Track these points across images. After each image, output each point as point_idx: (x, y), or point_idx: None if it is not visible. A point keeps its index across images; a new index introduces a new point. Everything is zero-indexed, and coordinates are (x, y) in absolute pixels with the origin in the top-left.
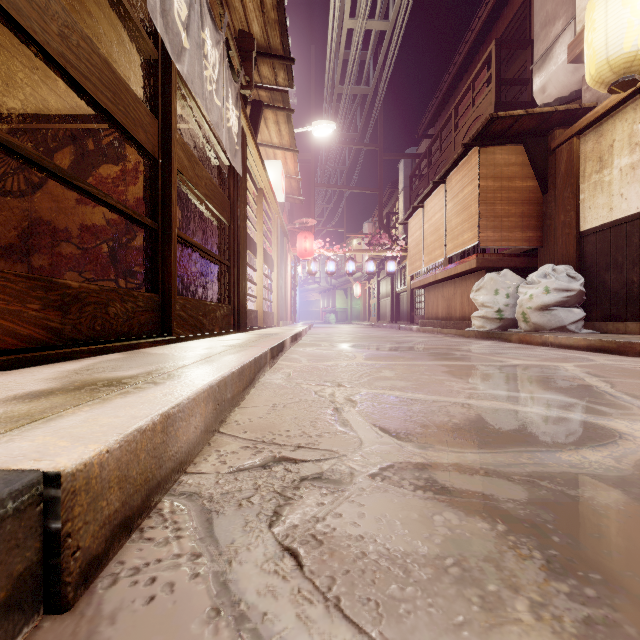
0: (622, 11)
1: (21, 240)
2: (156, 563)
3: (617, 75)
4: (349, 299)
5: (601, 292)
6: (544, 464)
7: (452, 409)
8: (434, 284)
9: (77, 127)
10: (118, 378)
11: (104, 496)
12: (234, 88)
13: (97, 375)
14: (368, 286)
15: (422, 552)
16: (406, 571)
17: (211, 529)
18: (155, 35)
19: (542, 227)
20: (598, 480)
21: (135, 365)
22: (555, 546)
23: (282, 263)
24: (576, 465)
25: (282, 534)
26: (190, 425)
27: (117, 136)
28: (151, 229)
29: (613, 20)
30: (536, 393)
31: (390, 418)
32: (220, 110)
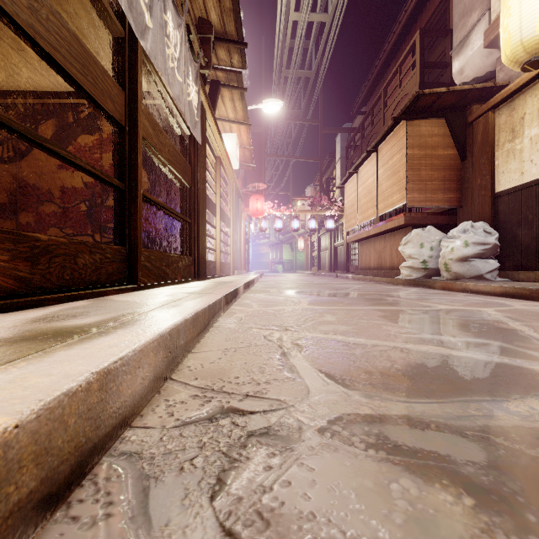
0: None
1: (10, 200)
2: None
3: (530, 55)
4: (294, 252)
5: (513, 245)
6: (494, 416)
7: (392, 354)
8: (367, 239)
9: (58, 102)
10: (72, 327)
11: (11, 480)
12: (194, 67)
13: (54, 323)
14: (310, 241)
15: (383, 538)
16: None
17: (146, 503)
18: (122, 16)
19: (461, 189)
20: None
21: (95, 312)
22: (534, 529)
23: (237, 221)
24: (527, 417)
25: (224, 511)
26: (136, 377)
27: (93, 110)
28: (119, 189)
29: (526, 6)
30: (467, 337)
31: (335, 363)
32: (181, 85)
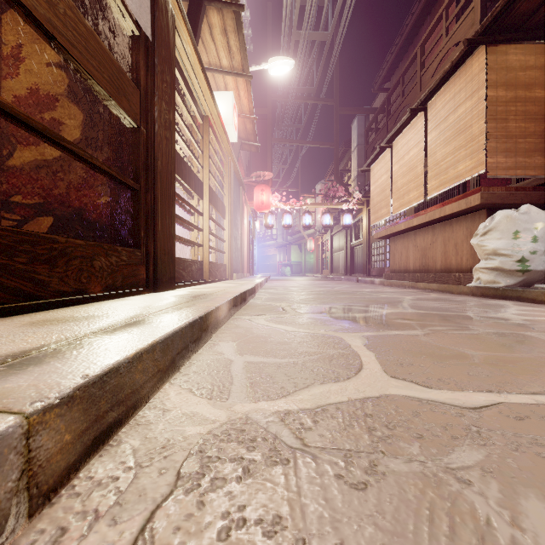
0: None
1: None
2: None
3: None
4: (303, 253)
5: None
6: None
7: None
8: (403, 233)
9: None
10: None
11: None
12: None
13: None
14: (321, 241)
15: None
16: None
17: None
18: None
19: None
20: None
21: None
22: None
23: (237, 213)
24: None
25: None
26: None
27: None
28: None
29: None
30: None
31: None
32: None
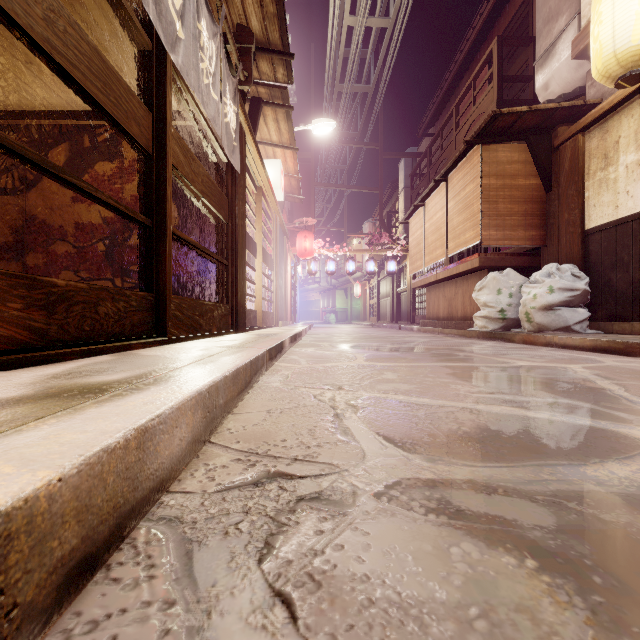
0: (630, 3)
1: (15, 239)
2: (119, 614)
3: (624, 69)
4: (349, 299)
5: (606, 291)
6: (569, 481)
7: (460, 415)
8: (435, 284)
9: (72, 123)
10: (99, 383)
11: (55, 534)
12: (232, 83)
13: (77, 380)
14: (368, 286)
15: (440, 598)
16: (422, 626)
17: (190, 566)
18: (149, 25)
19: (545, 226)
20: (633, 501)
21: (122, 368)
22: (598, 590)
23: (282, 263)
24: (604, 482)
25: (273, 573)
26: (174, 437)
27: (113, 133)
28: (145, 226)
29: (620, 12)
30: (547, 397)
31: (394, 426)
32: (217, 104)
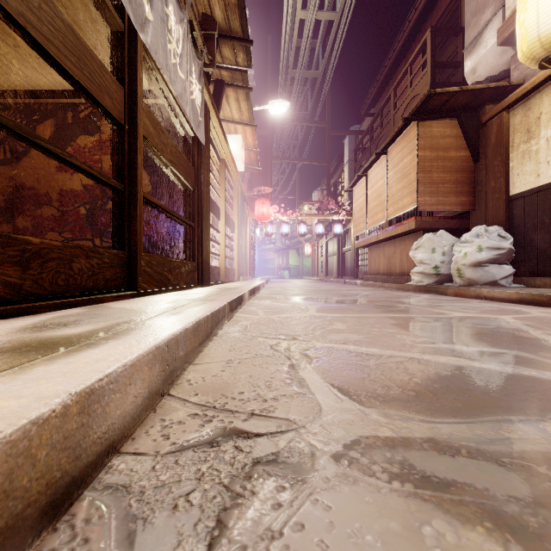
0: None
1: (7, 203)
2: None
3: (547, 51)
4: (301, 257)
5: (529, 250)
6: (531, 439)
7: (410, 366)
8: (376, 244)
9: (57, 102)
10: (60, 337)
11: None
12: (197, 64)
13: (40, 333)
14: (317, 246)
15: None
16: None
17: None
18: (121, 9)
19: (474, 192)
20: None
21: (88, 321)
22: None
23: (242, 225)
24: None
25: None
26: (127, 395)
27: (93, 110)
28: (118, 190)
29: (544, 0)
30: (488, 347)
31: (348, 377)
32: (184, 82)
